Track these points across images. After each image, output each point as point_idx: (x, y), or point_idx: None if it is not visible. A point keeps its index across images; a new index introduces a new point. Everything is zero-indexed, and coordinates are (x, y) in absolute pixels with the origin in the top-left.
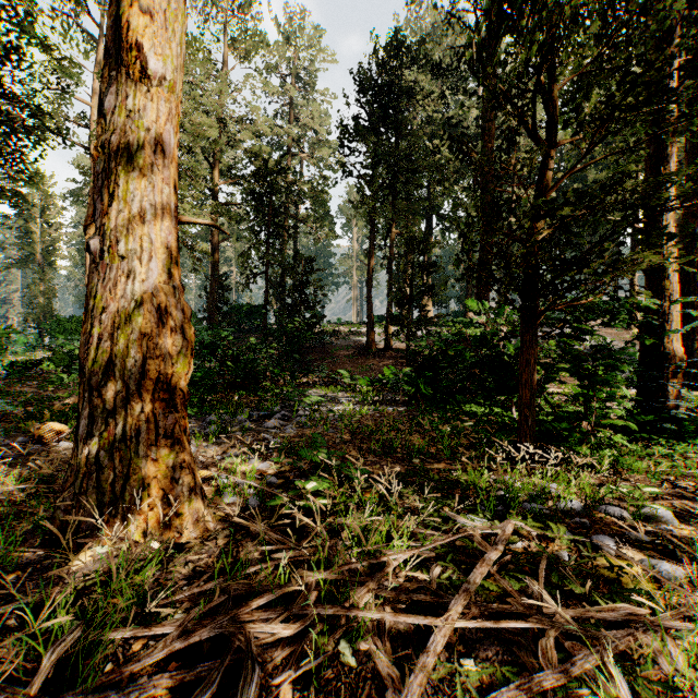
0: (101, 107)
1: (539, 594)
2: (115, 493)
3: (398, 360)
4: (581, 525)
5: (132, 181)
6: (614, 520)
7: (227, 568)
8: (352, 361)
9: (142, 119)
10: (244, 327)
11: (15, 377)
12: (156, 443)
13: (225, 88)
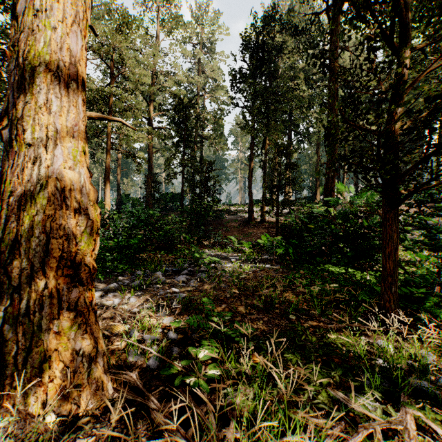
0: (15, 11)
1: None
2: (17, 365)
3: (270, 229)
4: None
5: (38, 75)
6: None
7: None
8: (239, 230)
9: (48, 19)
10: (169, 207)
11: None
12: (58, 316)
13: (156, 53)
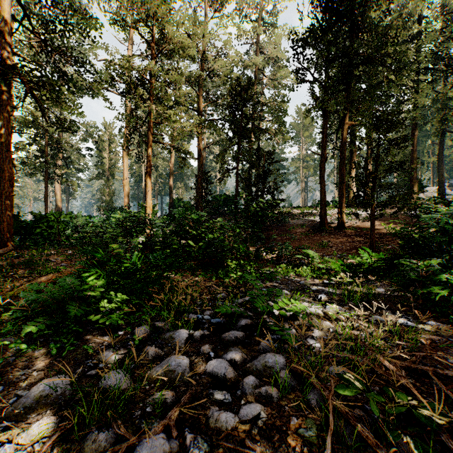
0: None
1: None
2: None
3: (354, 237)
4: None
5: None
6: None
7: None
8: (308, 238)
9: None
10: (222, 211)
11: (69, 247)
12: None
13: (206, 31)
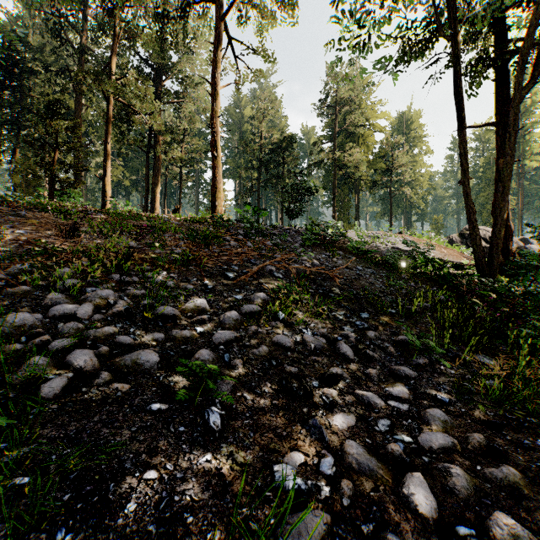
0: None
1: None
2: None
3: None
4: None
5: None
6: None
7: None
8: None
9: None
10: None
11: None
12: None
13: None
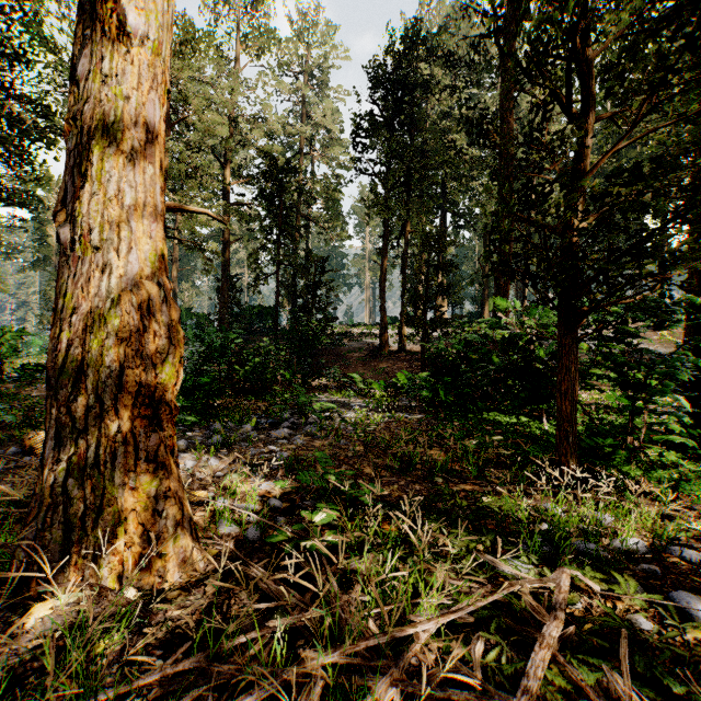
0: (74, 73)
1: (627, 699)
2: (85, 529)
3: (412, 363)
4: (651, 573)
5: (108, 158)
6: (691, 567)
7: (209, 640)
8: (365, 364)
9: (120, 85)
10: (256, 329)
11: (26, 380)
12: (135, 468)
13: (235, 87)
